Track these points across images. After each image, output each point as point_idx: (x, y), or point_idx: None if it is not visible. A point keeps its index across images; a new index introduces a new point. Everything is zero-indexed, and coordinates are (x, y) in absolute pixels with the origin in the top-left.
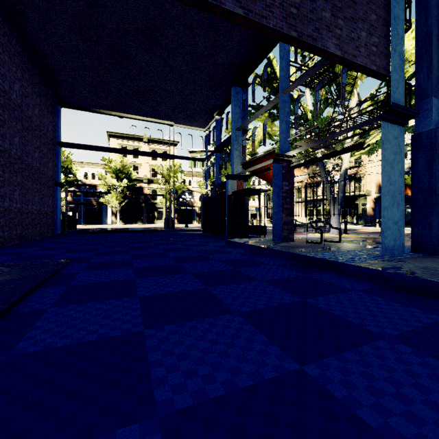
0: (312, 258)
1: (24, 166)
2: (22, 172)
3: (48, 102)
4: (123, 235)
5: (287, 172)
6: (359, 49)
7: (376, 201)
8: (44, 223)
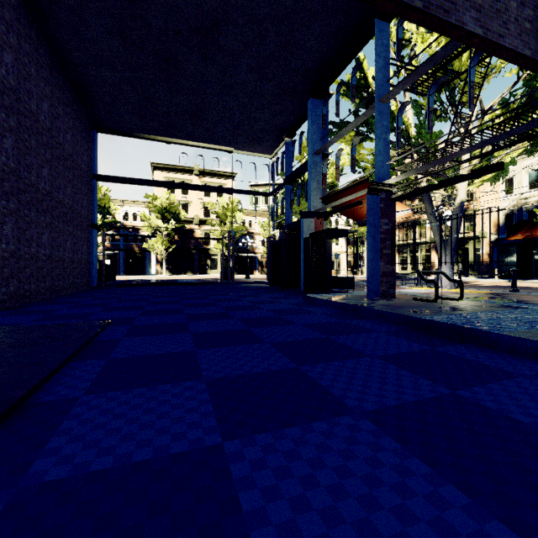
0: (436, 323)
1: (54, 203)
2: (52, 211)
3: (82, 126)
4: (171, 288)
5: (386, 206)
6: (507, 25)
7: (494, 245)
8: (77, 273)
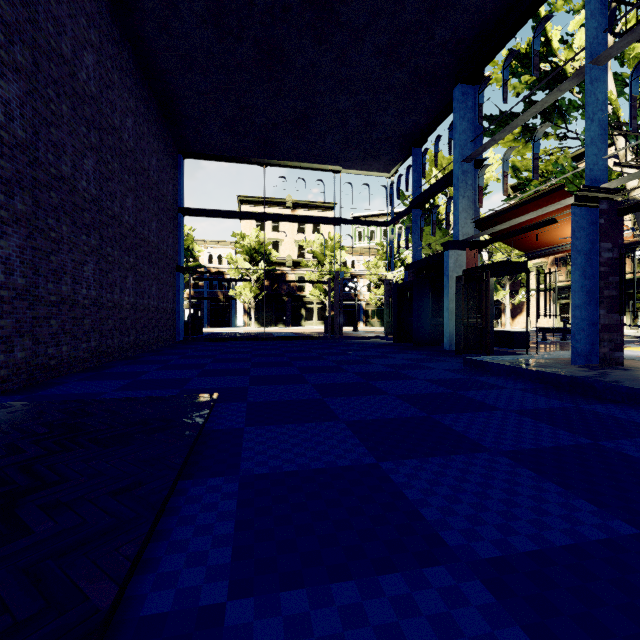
0: None
1: (138, 241)
2: (137, 250)
3: (168, 150)
4: (269, 344)
5: (608, 222)
6: None
7: None
8: (163, 325)
